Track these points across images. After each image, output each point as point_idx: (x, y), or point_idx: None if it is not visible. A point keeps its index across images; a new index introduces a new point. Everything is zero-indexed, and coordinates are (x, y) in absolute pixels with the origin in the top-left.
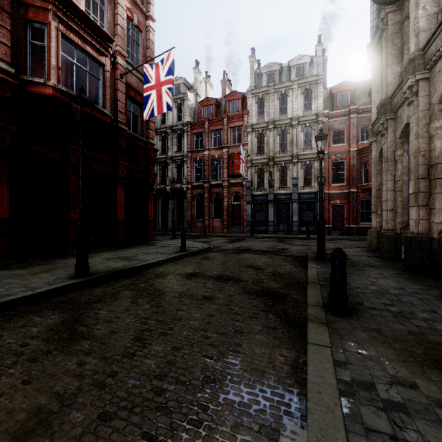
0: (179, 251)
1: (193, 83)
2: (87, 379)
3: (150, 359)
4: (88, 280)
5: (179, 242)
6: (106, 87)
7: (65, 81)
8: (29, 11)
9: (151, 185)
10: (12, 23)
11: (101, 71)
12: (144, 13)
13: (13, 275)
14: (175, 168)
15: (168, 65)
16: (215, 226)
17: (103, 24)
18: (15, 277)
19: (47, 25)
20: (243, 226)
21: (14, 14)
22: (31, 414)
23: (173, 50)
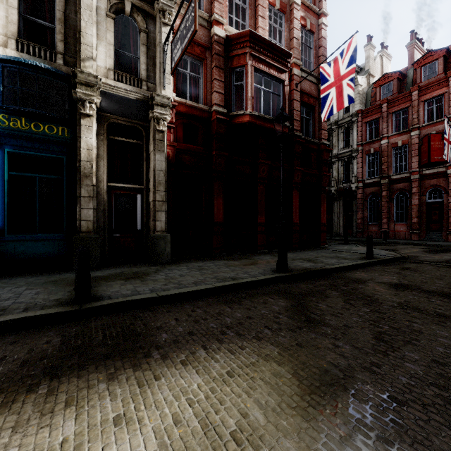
0: (364, 257)
1: (364, 63)
2: (351, 360)
3: (411, 364)
4: (290, 275)
5: (355, 247)
6: (285, 101)
7: (256, 107)
8: (234, 61)
9: (323, 187)
10: (224, 76)
11: (281, 88)
12: (316, 13)
13: (232, 264)
14: (341, 167)
15: (349, 55)
16: (398, 231)
17: (281, 44)
18: (235, 266)
19: (245, 66)
20: (447, 231)
21: (225, 68)
22: (321, 371)
23: (355, 35)
